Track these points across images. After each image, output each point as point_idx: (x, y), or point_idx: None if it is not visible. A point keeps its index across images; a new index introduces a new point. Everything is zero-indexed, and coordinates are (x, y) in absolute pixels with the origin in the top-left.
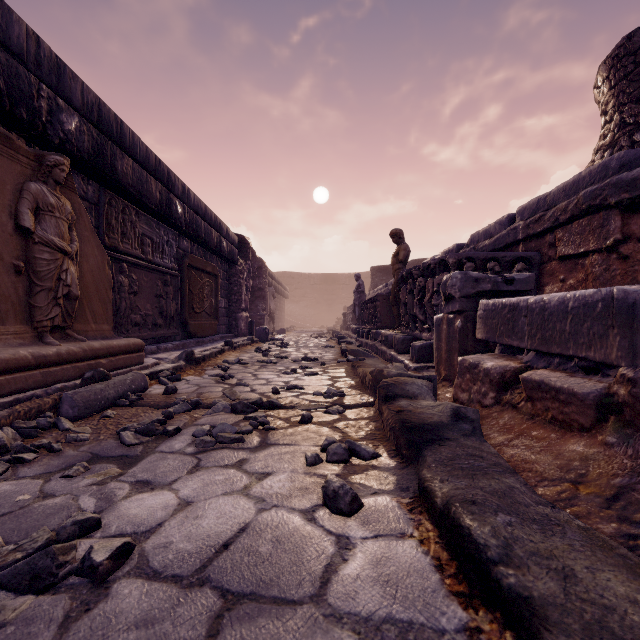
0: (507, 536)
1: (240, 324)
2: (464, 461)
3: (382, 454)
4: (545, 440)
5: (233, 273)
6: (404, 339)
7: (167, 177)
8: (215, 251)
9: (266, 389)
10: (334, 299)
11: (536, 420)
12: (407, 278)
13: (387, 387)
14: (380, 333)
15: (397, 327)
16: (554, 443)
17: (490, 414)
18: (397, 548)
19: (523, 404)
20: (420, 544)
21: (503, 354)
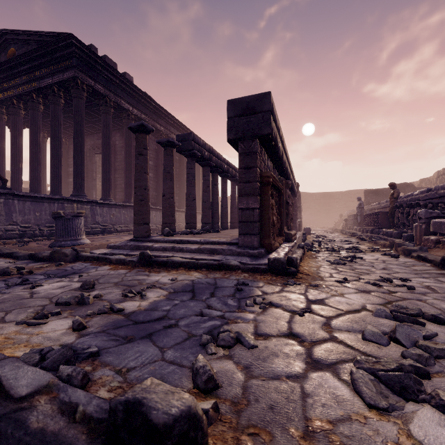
0: (426, 255)
1: (297, 226)
2: (421, 253)
3: (400, 255)
4: (443, 251)
5: (294, 201)
6: (398, 233)
7: (292, 172)
8: (293, 193)
9: (347, 247)
10: (330, 209)
11: (443, 249)
12: (399, 207)
13: (398, 244)
14: (381, 231)
15: (392, 228)
16: (444, 251)
17: (432, 250)
18: (407, 259)
19: (441, 246)
20: (412, 259)
21: (439, 236)
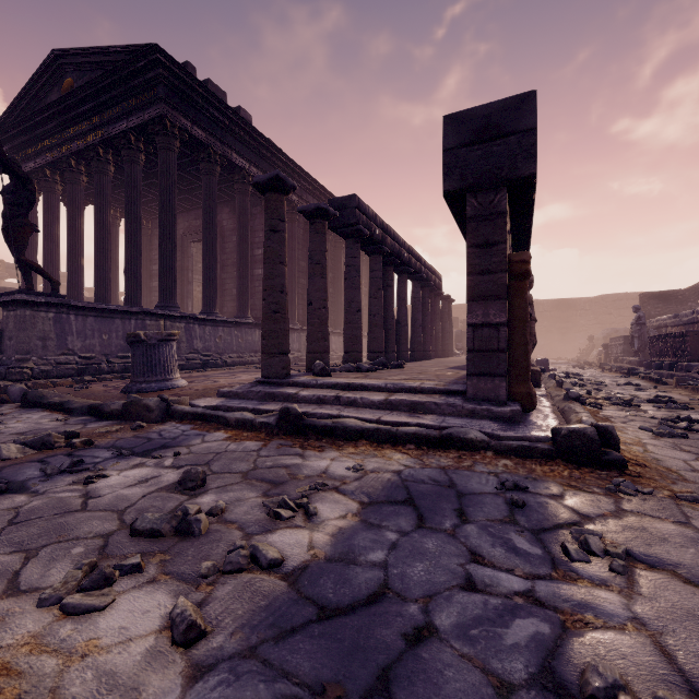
0: None
1: None
2: None
3: None
4: None
5: None
6: None
7: None
8: None
9: (644, 397)
10: (569, 327)
11: None
12: None
13: None
14: (694, 365)
15: None
16: None
17: None
18: None
19: None
20: None
21: None
